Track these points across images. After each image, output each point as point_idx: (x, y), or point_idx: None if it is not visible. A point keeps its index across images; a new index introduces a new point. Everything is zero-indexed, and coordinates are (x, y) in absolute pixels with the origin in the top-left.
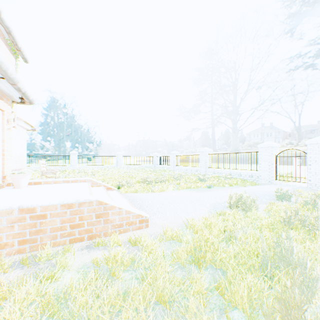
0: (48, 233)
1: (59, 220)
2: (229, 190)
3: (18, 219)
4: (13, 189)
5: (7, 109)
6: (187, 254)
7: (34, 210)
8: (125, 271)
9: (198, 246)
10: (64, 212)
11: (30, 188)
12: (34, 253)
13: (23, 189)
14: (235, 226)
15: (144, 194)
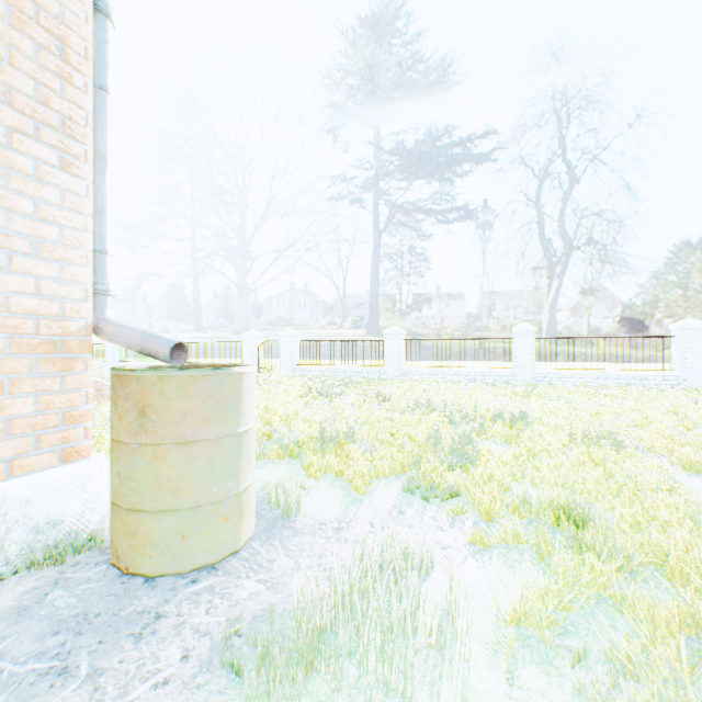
0: None
1: None
2: None
3: None
4: None
5: None
6: None
7: None
8: None
9: None
10: None
11: None
12: None
13: None
14: None
15: None
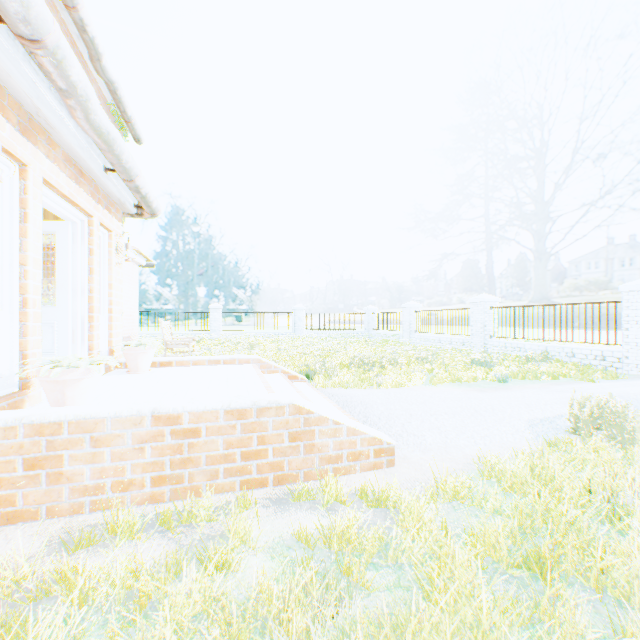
0: (202, 466)
1: (222, 442)
2: (553, 388)
3: (151, 435)
4: (127, 375)
5: (115, 227)
6: (506, 540)
7: (178, 419)
8: (370, 567)
9: (528, 522)
10: (230, 425)
11: (154, 373)
12: (178, 504)
13: (144, 374)
14: (614, 481)
15: (364, 391)
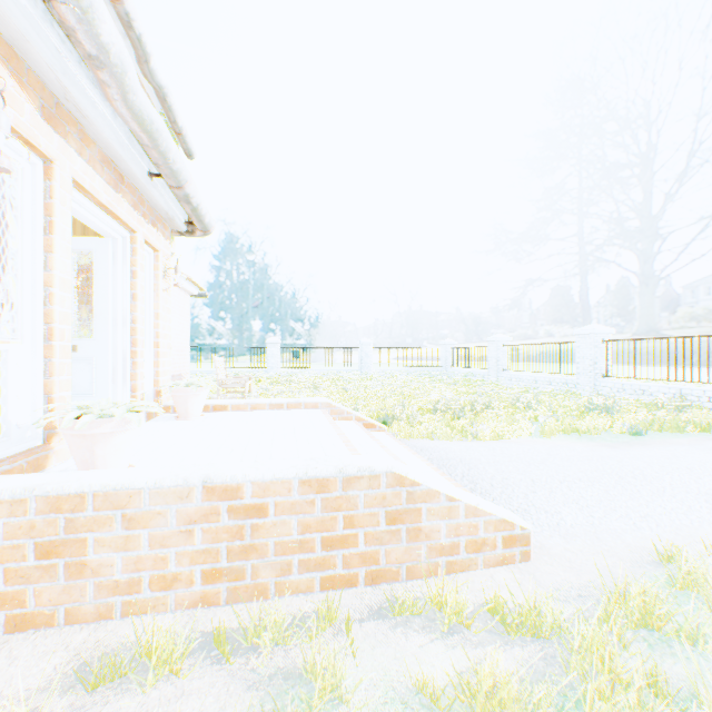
0: (269, 556)
1: (296, 523)
2: (710, 445)
3: (201, 513)
4: (175, 421)
5: (163, 247)
6: None
7: (237, 491)
8: None
9: None
10: (307, 501)
11: (207, 419)
12: (238, 610)
13: (195, 421)
14: None
15: (458, 444)
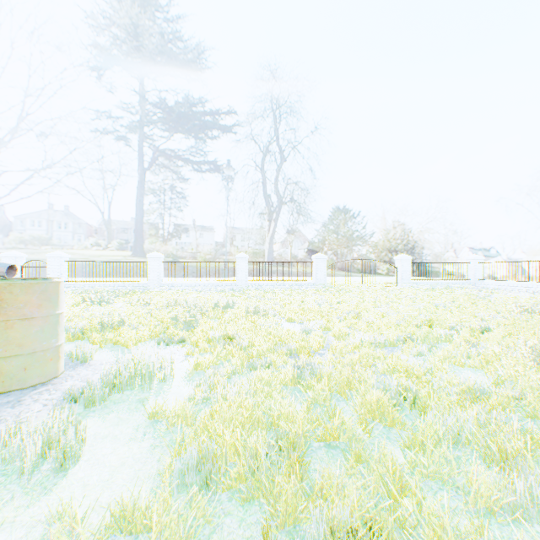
0: None
1: None
2: None
3: None
4: None
5: None
6: None
7: None
8: None
9: None
10: None
11: None
12: None
13: None
14: None
15: None
